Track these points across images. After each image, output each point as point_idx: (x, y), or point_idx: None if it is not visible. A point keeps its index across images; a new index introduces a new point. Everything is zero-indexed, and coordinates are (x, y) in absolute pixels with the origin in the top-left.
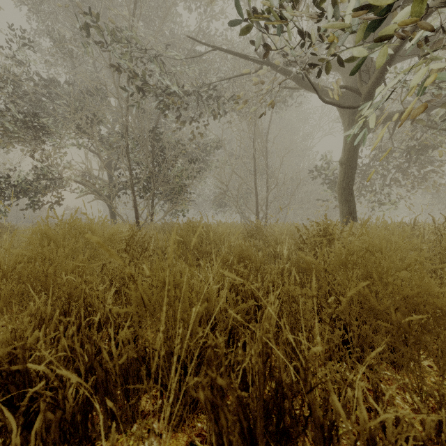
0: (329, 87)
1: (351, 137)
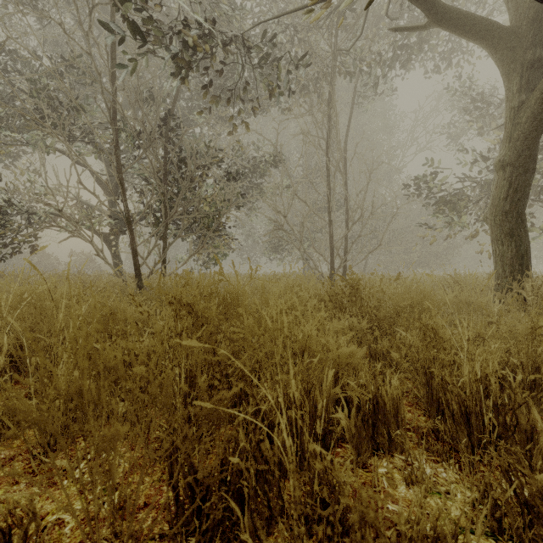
0: (482, 18)
1: (535, 107)
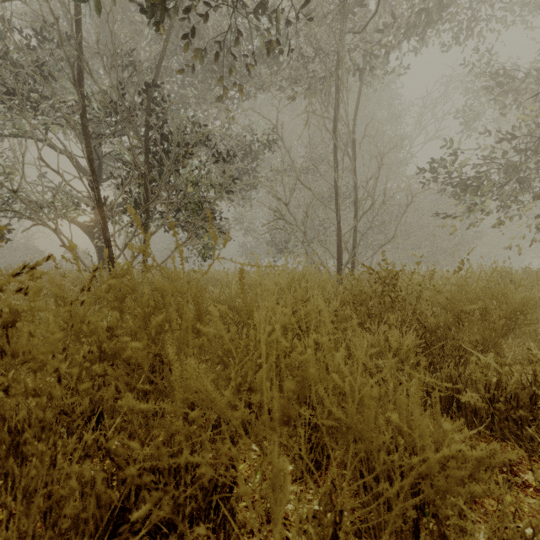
0: None
1: None
